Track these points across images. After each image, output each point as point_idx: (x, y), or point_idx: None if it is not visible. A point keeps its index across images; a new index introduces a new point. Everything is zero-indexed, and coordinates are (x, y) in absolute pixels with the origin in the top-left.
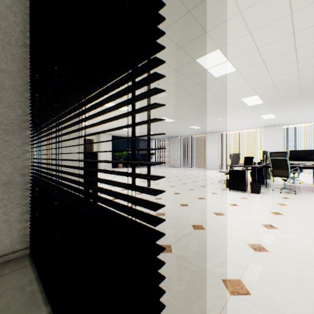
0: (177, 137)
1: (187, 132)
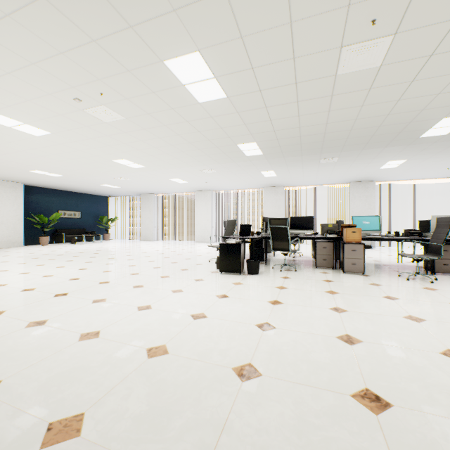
0: (154, 194)
1: (168, 188)
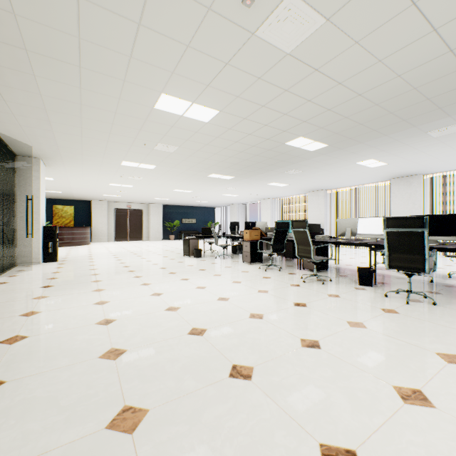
0: (237, 204)
1: (236, 199)
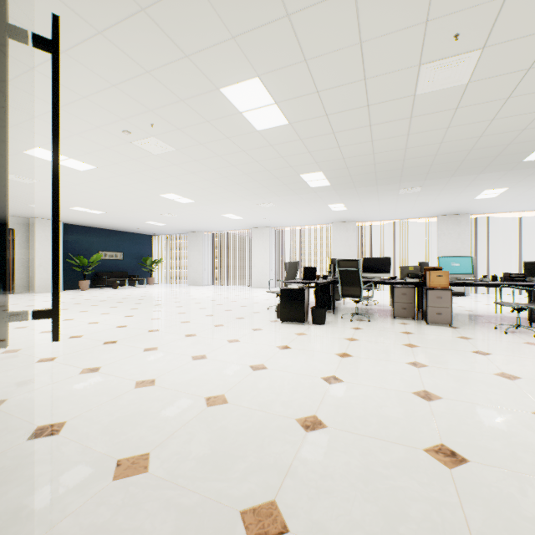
0: (204, 232)
1: (220, 225)
